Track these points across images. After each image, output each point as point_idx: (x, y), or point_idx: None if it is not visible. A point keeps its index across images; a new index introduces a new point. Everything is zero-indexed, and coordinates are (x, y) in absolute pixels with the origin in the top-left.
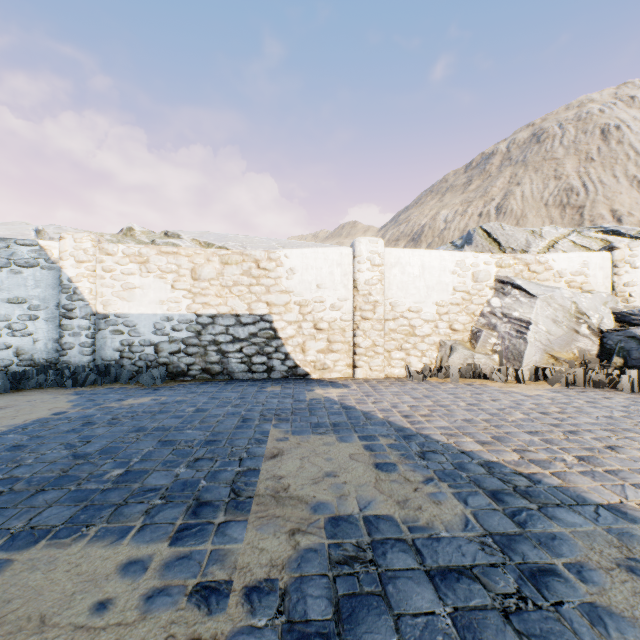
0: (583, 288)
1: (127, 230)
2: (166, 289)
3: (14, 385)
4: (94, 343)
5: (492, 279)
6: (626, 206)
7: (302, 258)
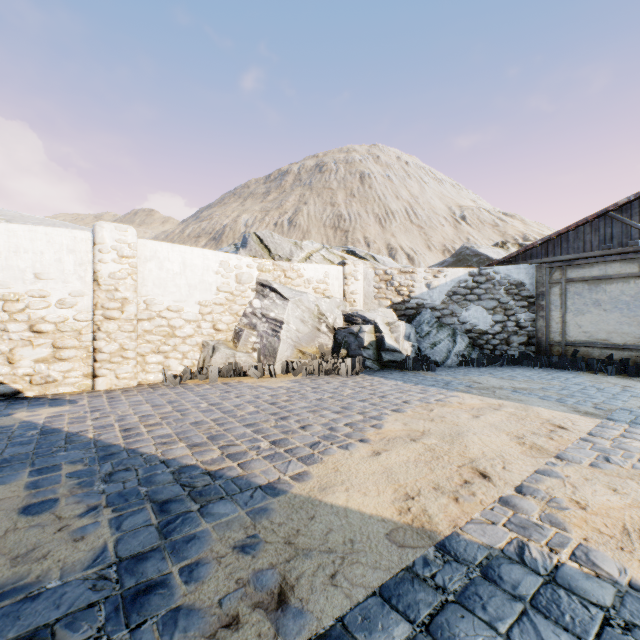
0: (325, 294)
1: None
2: None
3: None
4: None
5: (255, 282)
6: (373, 235)
7: (8, 236)
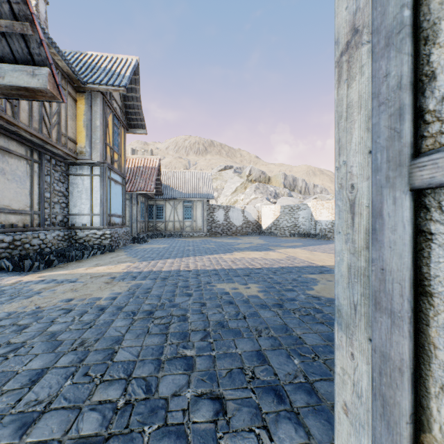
0: None
1: None
2: (327, 213)
3: (300, 236)
4: (315, 228)
5: None
6: None
7: None
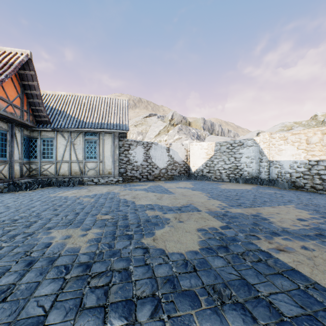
0: None
1: (313, 116)
2: (294, 149)
3: (245, 182)
4: (268, 171)
5: None
6: None
7: None
